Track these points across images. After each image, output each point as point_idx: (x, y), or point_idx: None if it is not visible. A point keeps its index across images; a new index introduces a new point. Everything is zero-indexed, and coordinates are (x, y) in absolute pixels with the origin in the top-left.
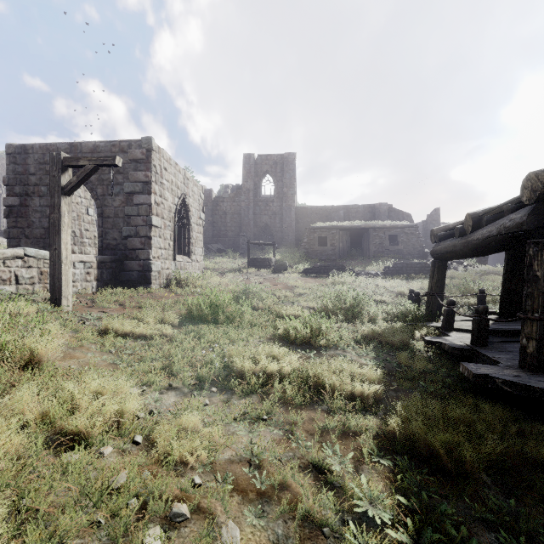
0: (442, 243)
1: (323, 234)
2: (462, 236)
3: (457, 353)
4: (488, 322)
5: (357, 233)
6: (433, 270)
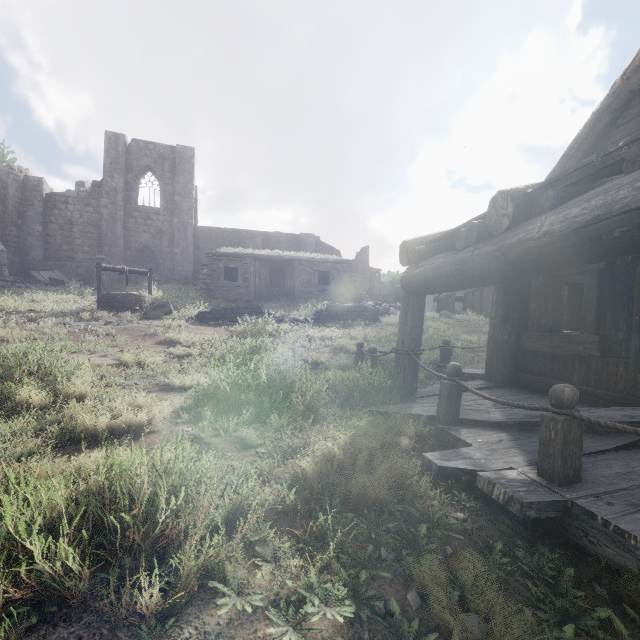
0: (425, 263)
1: (232, 263)
2: (479, 242)
3: (535, 515)
4: (582, 425)
5: (279, 268)
6: (405, 311)
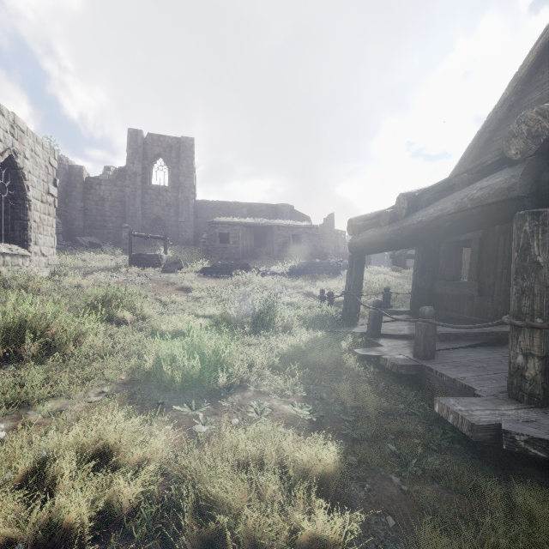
0: (363, 234)
1: (225, 230)
2: (392, 223)
3: (405, 372)
4: (435, 328)
5: (261, 232)
6: (351, 266)
